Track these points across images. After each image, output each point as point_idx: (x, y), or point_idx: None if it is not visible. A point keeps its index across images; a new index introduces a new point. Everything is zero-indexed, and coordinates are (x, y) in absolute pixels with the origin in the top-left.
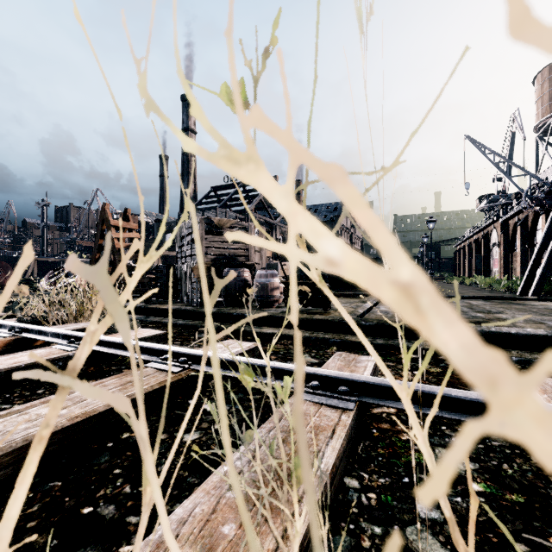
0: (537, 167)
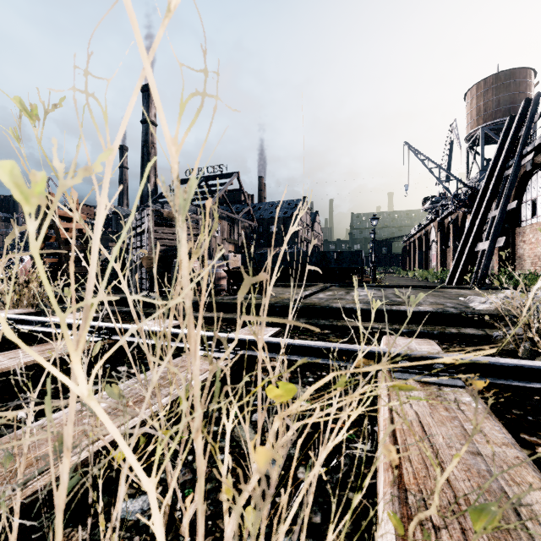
0: (468, 173)
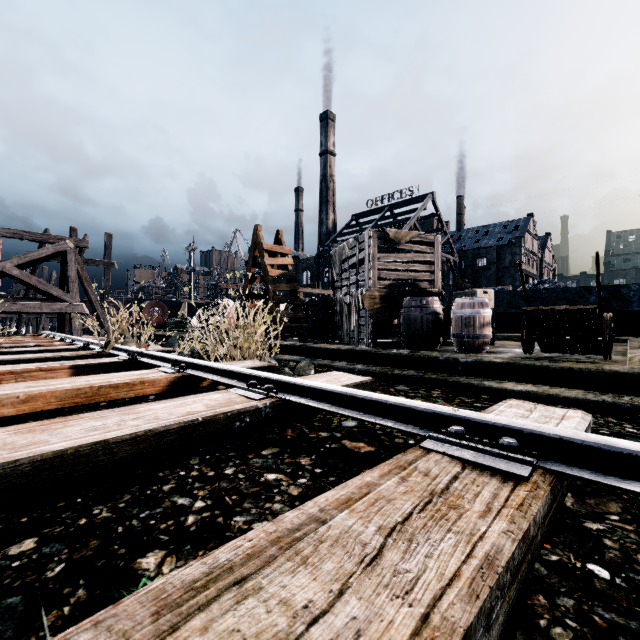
0: None
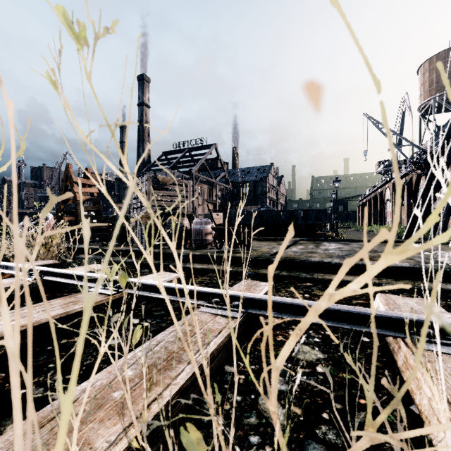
0: (420, 139)
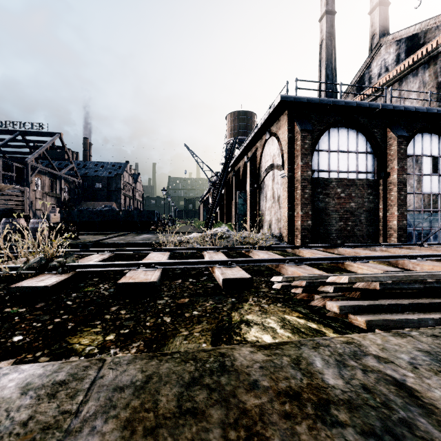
0: None
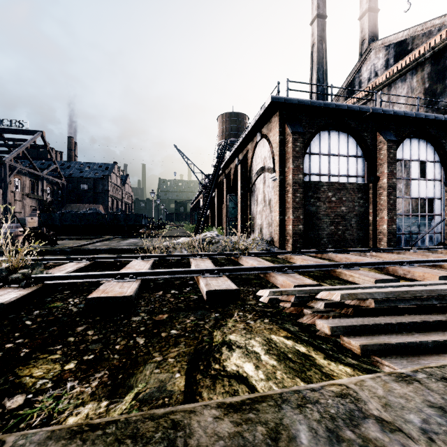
0: None
